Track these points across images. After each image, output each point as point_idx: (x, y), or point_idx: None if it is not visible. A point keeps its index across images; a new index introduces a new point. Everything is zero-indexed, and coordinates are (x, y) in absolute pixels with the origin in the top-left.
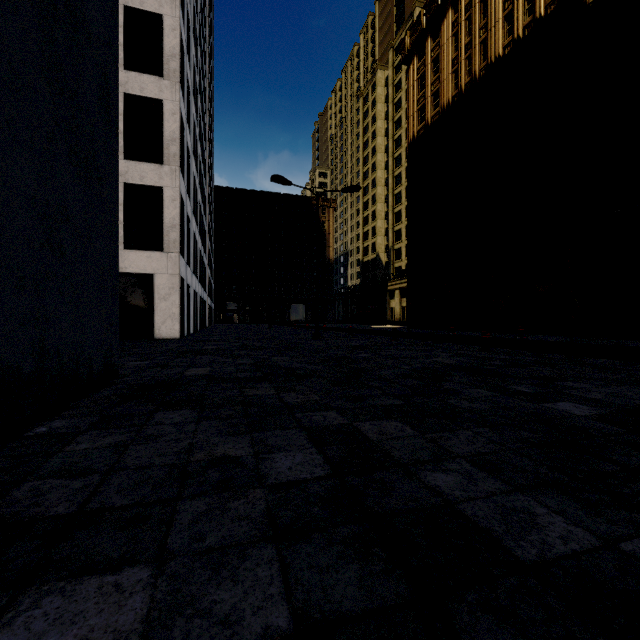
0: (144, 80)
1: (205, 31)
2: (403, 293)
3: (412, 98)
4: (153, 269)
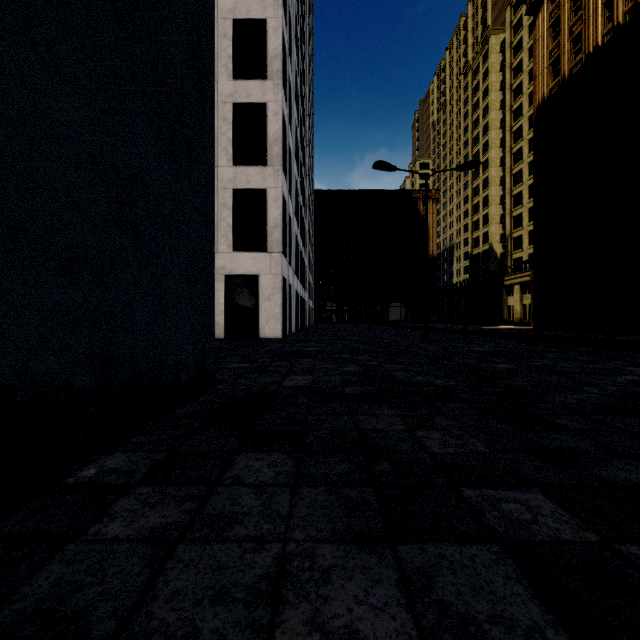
0: (250, 86)
1: (306, 38)
2: (525, 288)
3: (541, 52)
4: (258, 270)
